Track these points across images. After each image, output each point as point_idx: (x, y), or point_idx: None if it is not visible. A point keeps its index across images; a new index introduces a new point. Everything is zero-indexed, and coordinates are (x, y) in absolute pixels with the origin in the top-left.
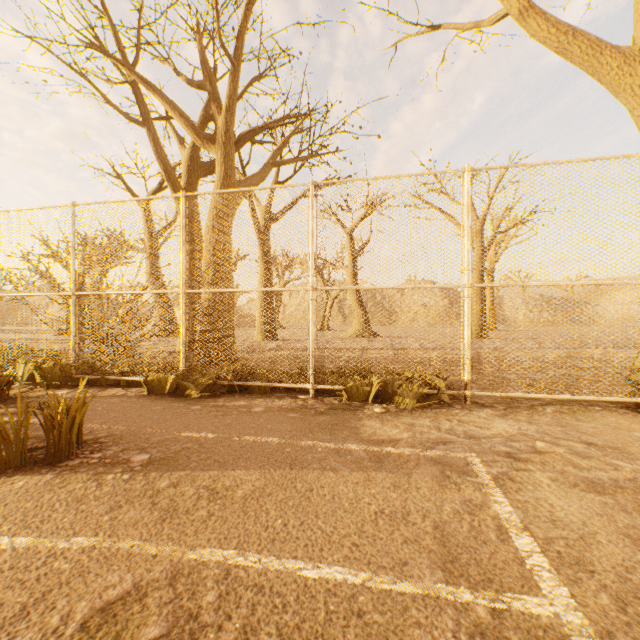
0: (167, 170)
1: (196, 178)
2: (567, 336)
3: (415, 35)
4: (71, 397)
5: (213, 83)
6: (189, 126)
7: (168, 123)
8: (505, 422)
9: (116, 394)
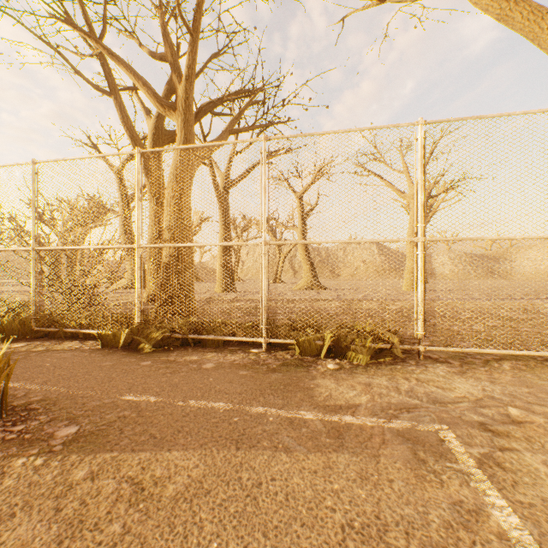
0: (133, 137)
1: (161, 145)
2: (491, 288)
3: (361, 9)
4: (24, 351)
5: (174, 55)
6: (152, 94)
7: (136, 96)
8: (466, 381)
9: (71, 347)
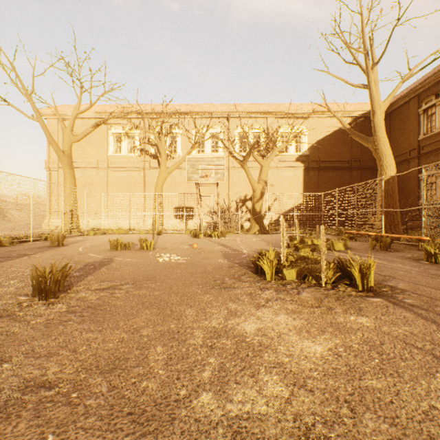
0: None
1: None
2: None
3: None
4: None
5: None
6: None
7: None
8: (78, 238)
9: None
